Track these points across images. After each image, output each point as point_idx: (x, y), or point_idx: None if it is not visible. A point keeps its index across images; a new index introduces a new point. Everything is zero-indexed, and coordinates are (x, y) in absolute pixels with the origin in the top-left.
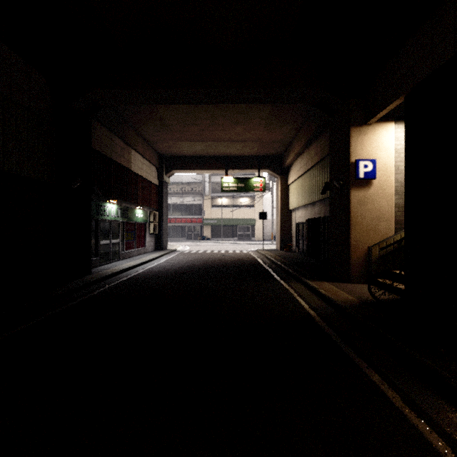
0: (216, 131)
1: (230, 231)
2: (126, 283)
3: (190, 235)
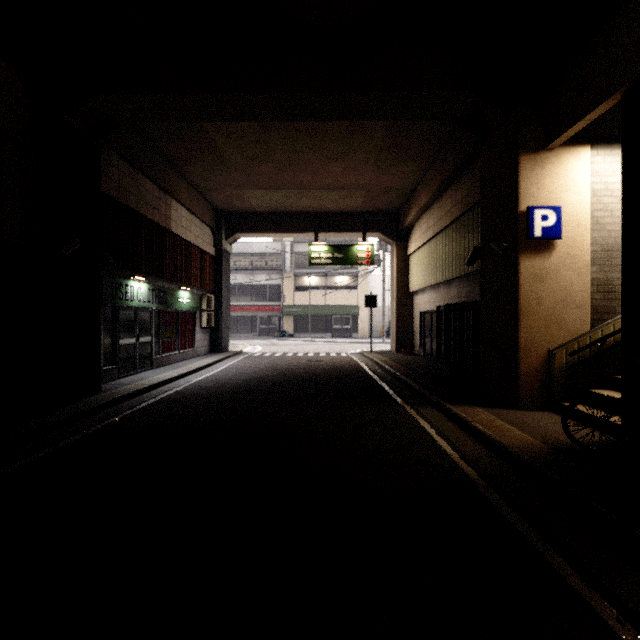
0: (301, 171)
1: (322, 324)
2: (152, 410)
3: (263, 329)
